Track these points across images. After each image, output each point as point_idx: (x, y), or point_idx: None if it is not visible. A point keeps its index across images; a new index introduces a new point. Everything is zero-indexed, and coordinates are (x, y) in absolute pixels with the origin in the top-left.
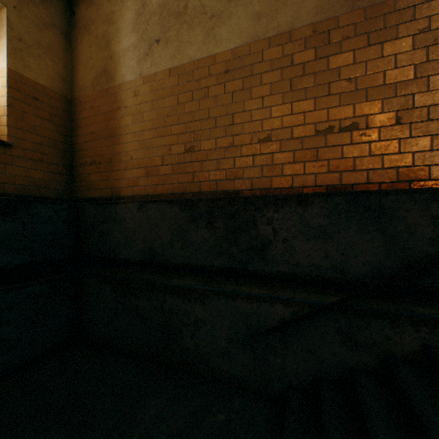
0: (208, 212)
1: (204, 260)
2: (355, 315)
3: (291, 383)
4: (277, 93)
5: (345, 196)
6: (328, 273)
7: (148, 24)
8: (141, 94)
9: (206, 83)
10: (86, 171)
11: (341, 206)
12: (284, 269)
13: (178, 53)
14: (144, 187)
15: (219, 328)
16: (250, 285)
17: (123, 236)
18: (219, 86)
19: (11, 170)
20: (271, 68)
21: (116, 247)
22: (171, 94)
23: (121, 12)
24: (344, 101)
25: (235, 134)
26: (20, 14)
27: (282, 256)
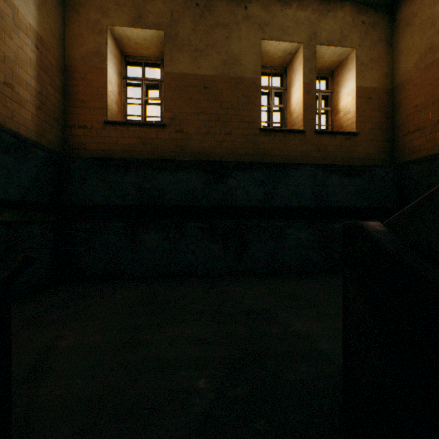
0: None
1: None
2: None
3: None
4: None
5: None
6: None
7: None
8: None
9: None
10: (407, 139)
11: None
12: None
13: None
14: None
15: None
16: None
17: None
18: None
19: (357, 150)
20: None
21: None
22: None
23: None
24: None
25: None
26: (361, 47)
27: None
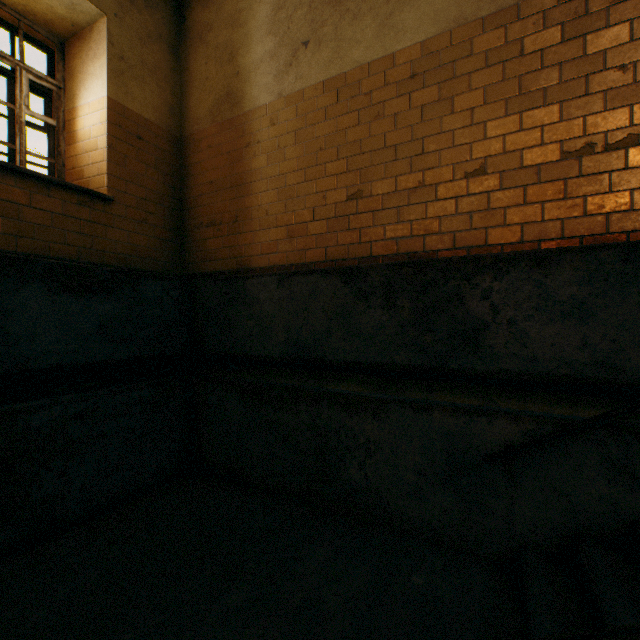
0: (386, 284)
1: (379, 355)
2: (637, 436)
3: (524, 539)
4: (496, 101)
5: (617, 250)
6: (586, 371)
7: (291, 21)
8: (281, 122)
9: (381, 96)
10: (202, 235)
11: (611, 265)
12: (510, 366)
13: (337, 57)
14: (285, 254)
15: (403, 454)
16: (450, 392)
17: (256, 324)
18: (401, 99)
19: (111, 234)
20: (485, 63)
21: (245, 339)
22: (325, 117)
23: (251, 9)
24: (613, 103)
25: (427, 167)
26: (122, 23)
27: (507, 347)
